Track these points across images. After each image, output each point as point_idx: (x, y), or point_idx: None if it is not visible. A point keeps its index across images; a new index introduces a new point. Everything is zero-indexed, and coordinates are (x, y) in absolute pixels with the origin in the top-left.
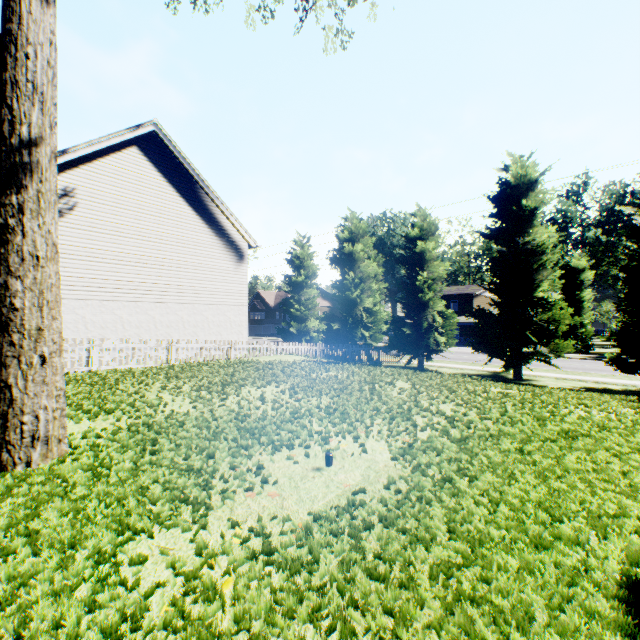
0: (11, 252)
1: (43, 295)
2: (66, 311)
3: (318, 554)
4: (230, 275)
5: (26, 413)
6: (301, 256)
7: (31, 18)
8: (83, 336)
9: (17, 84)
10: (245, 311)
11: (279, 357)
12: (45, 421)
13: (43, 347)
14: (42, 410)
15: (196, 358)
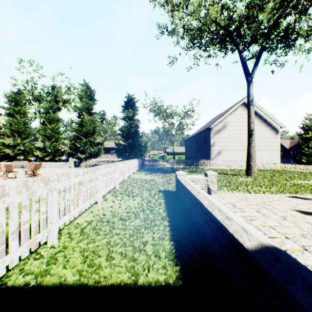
0: (250, 146)
1: (254, 152)
2: (225, 153)
3: (308, 184)
4: (272, 139)
5: (253, 169)
6: (308, 124)
7: (251, 111)
8: (228, 160)
9: (250, 122)
10: (278, 152)
11: (296, 170)
12: (255, 170)
13: (254, 159)
14: (254, 169)
15: (261, 168)
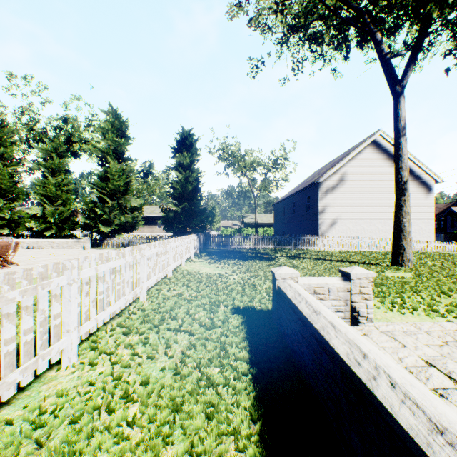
0: (402, 212)
1: (409, 222)
2: (342, 225)
3: None
4: (421, 202)
5: (406, 253)
6: None
7: (403, 148)
8: (348, 236)
9: (401, 168)
10: (431, 223)
11: None
12: (410, 256)
13: (409, 236)
14: (409, 253)
15: None
